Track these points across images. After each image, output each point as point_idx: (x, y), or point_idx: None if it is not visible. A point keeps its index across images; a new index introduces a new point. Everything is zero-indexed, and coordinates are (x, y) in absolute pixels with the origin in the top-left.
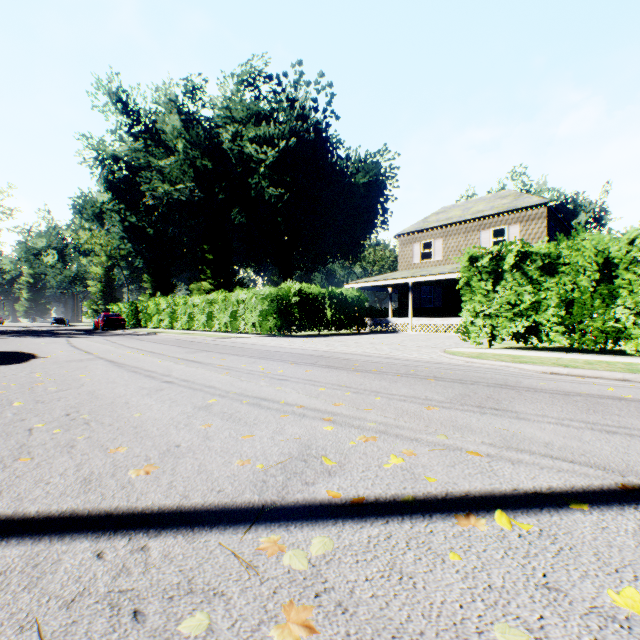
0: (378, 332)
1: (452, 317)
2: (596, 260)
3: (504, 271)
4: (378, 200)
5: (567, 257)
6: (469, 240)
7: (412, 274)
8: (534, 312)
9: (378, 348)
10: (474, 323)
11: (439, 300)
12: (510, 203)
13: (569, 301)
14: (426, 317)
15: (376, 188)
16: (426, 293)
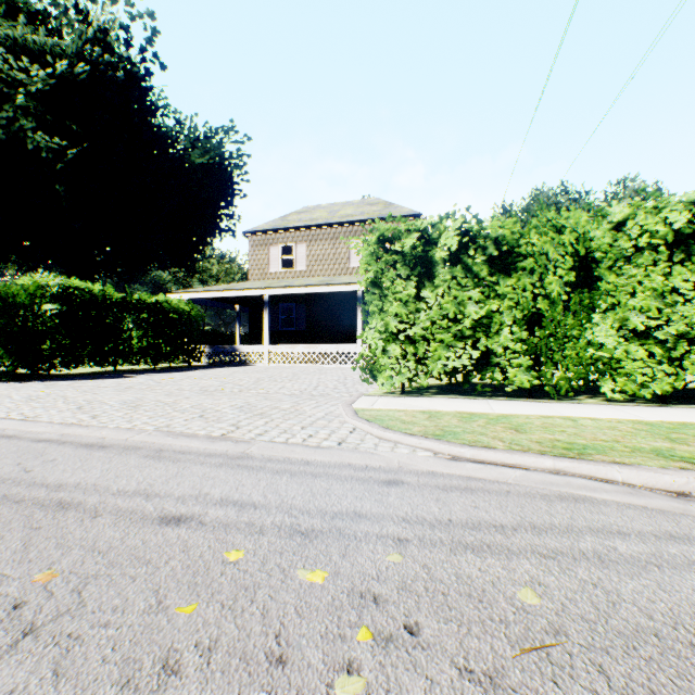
0: (221, 364)
1: (318, 343)
2: (578, 249)
3: (435, 263)
4: (223, 192)
5: (535, 243)
6: (338, 249)
7: (269, 284)
8: (484, 333)
9: (210, 409)
10: (388, 352)
11: (303, 322)
12: (382, 211)
13: (530, 316)
14: (286, 343)
15: (220, 176)
16: (285, 313)
